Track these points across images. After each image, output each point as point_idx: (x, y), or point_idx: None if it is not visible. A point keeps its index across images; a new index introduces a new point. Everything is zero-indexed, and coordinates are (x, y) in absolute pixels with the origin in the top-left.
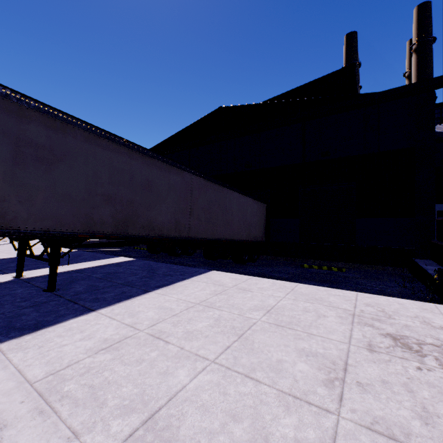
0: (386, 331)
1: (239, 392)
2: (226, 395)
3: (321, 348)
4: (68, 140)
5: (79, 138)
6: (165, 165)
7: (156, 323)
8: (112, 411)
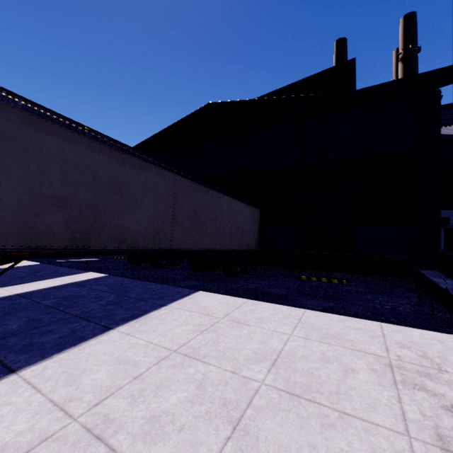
0: (449, 399)
1: None
2: None
3: (369, 451)
4: None
5: (14, 119)
6: (141, 162)
7: (104, 398)
8: None
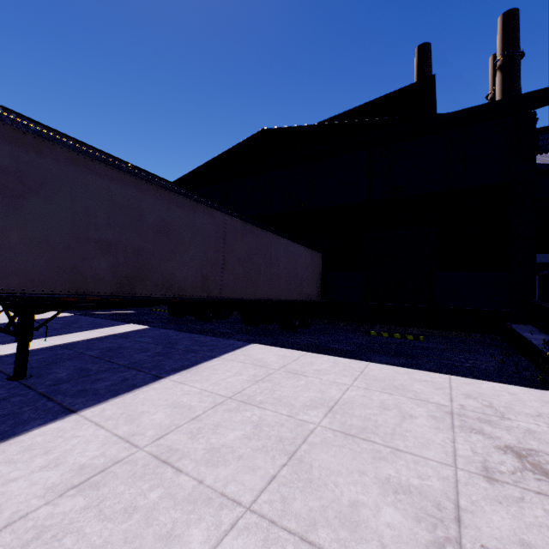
0: (504, 441)
1: None
2: None
3: (415, 476)
4: (44, 163)
5: (63, 160)
6: (189, 201)
7: (166, 434)
8: None
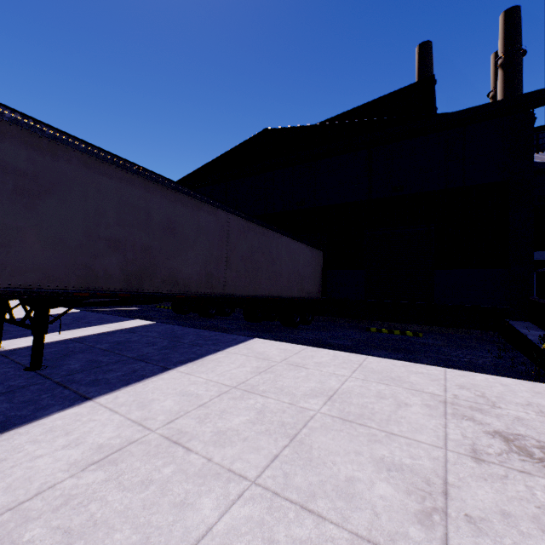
0: (493, 427)
1: (292, 538)
2: (273, 544)
3: (407, 457)
4: (59, 165)
5: (75, 162)
6: (193, 201)
7: (175, 418)
8: None
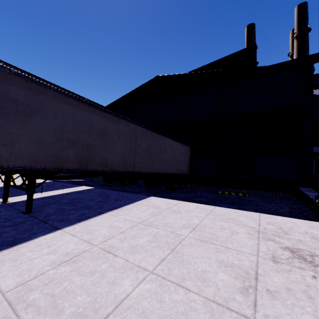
0: (285, 245)
1: (172, 300)
2: (162, 302)
3: (236, 260)
4: (41, 98)
5: (50, 96)
6: (116, 118)
7: (108, 239)
8: (68, 318)
